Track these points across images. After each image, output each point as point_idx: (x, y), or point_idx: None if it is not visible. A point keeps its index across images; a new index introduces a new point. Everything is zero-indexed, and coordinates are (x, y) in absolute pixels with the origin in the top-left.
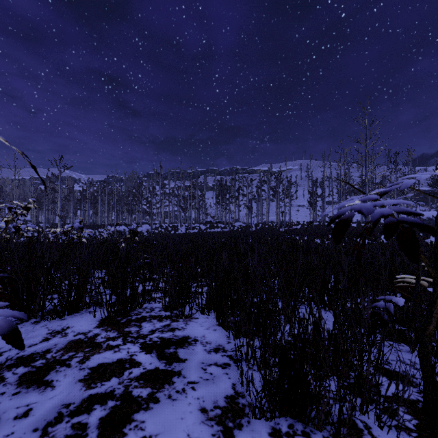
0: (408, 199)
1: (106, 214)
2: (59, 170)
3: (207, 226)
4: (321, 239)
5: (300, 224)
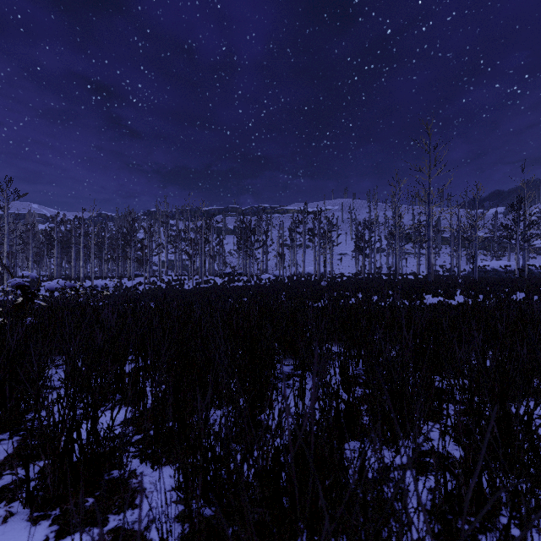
0: (476, 245)
1: (81, 263)
2: (5, 198)
3: (225, 280)
4: (380, 297)
5: (344, 277)
